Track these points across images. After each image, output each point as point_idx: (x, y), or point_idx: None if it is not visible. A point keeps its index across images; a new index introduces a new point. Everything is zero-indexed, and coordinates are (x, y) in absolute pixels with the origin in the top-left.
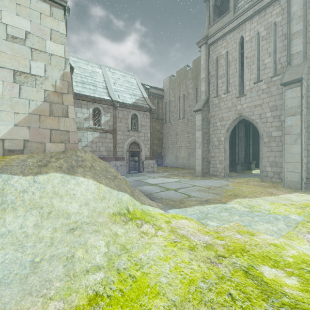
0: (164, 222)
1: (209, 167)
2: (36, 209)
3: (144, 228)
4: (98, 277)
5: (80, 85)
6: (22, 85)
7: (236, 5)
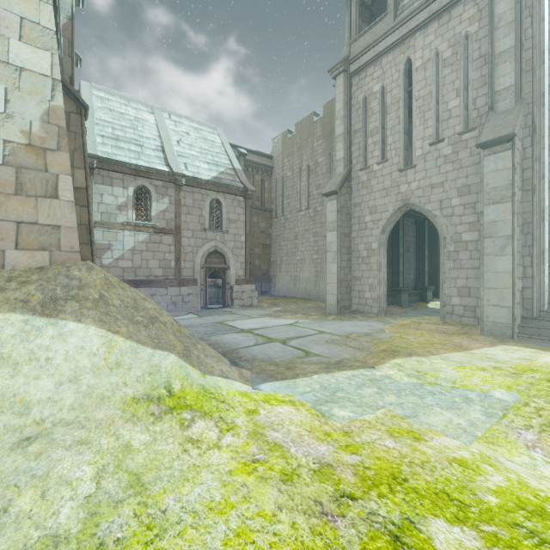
0: (245, 413)
1: (351, 297)
2: None
3: (195, 430)
4: None
5: (110, 143)
6: None
7: (398, 2)
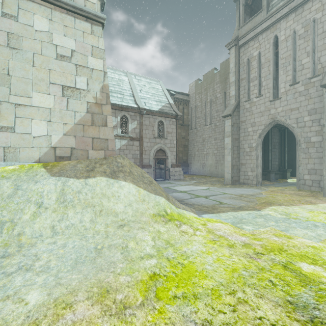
0: (201, 224)
1: (239, 175)
2: (90, 207)
3: (183, 228)
4: (152, 262)
5: None
6: (69, 98)
7: (269, 2)
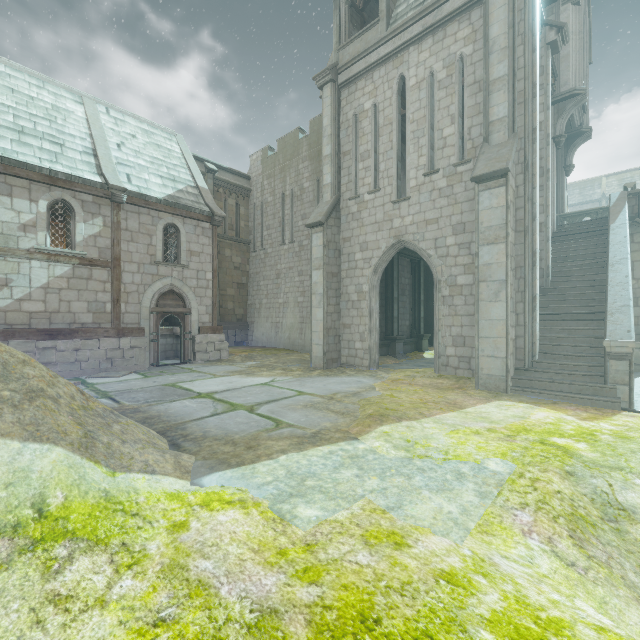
0: (167, 529)
1: (340, 348)
2: None
3: (69, 578)
4: None
5: (9, 135)
6: None
7: (391, 9)
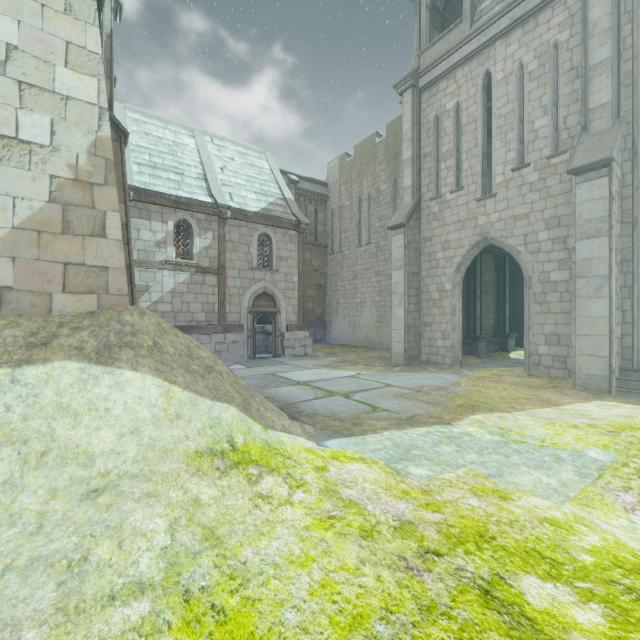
0: (313, 470)
1: (421, 345)
2: (11, 444)
3: (264, 486)
4: (134, 614)
5: (147, 171)
6: None
7: (475, 6)
